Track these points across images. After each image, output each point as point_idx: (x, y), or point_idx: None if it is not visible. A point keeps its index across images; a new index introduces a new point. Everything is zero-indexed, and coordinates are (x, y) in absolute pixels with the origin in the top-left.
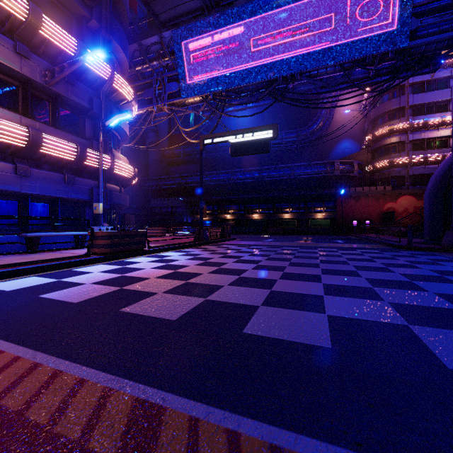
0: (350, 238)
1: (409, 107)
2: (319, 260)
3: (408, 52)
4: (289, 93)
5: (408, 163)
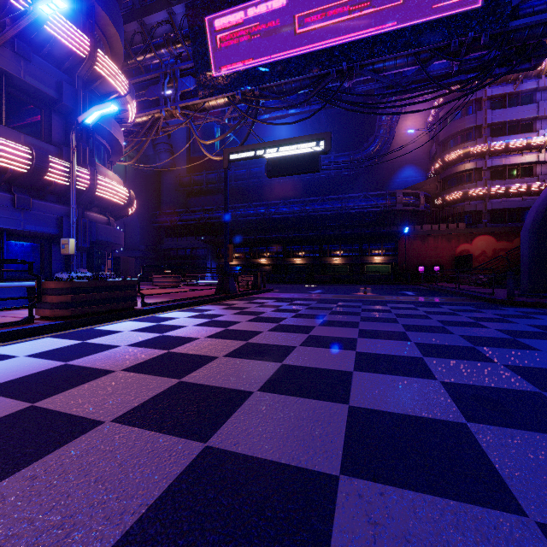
0: (420, 289)
1: (487, 126)
2: (401, 324)
3: (506, 37)
4: (344, 93)
5: (485, 195)
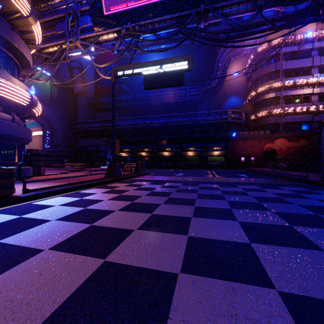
0: (247, 172)
1: (282, 71)
2: (274, 212)
3: None
4: (201, 32)
5: (282, 113)
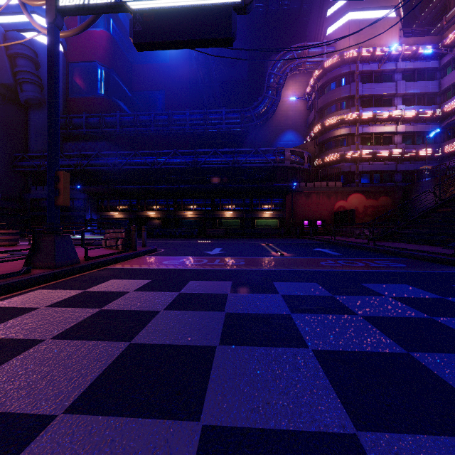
0: (322, 244)
1: (358, 98)
2: None
3: None
4: None
5: (358, 157)
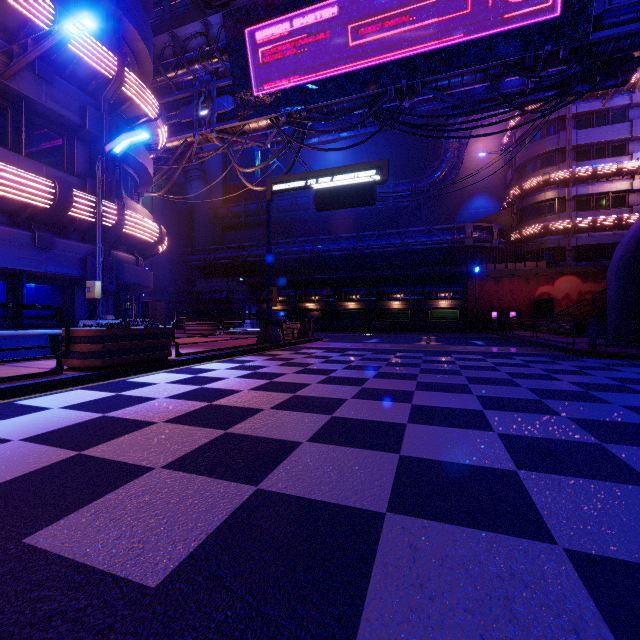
0: (492, 338)
1: (571, 149)
2: (464, 376)
3: (588, 51)
4: (404, 114)
5: (569, 228)
